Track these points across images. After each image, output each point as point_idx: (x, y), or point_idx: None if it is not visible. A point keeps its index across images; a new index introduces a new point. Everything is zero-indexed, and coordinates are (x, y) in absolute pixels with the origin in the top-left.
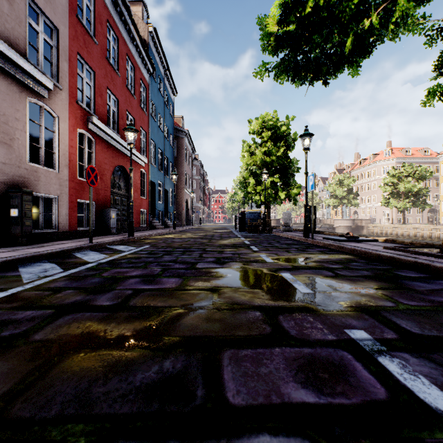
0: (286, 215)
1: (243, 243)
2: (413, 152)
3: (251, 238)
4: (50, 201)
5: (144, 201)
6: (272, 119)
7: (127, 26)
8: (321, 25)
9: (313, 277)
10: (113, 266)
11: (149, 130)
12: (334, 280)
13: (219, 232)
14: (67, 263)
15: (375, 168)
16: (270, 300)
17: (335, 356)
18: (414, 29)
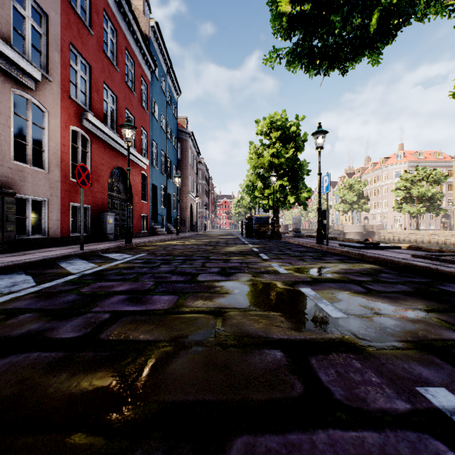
0: (297, 220)
1: (251, 250)
2: (426, 156)
3: (259, 245)
4: (39, 204)
5: (145, 205)
6: (281, 119)
7: (127, 18)
8: (341, 3)
9: (341, 293)
10: (98, 279)
11: (150, 130)
12: (369, 298)
13: (224, 238)
14: (45, 274)
15: (386, 172)
16: (293, 329)
17: (425, 453)
18: (443, 11)
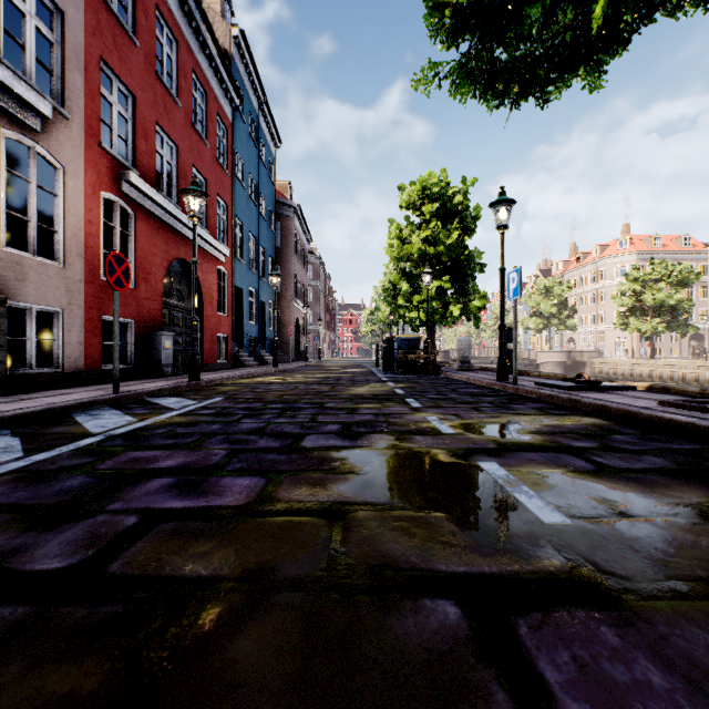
0: (464, 344)
1: (392, 392)
2: (665, 242)
3: (405, 383)
4: (49, 317)
5: (224, 319)
6: (438, 183)
7: (194, 22)
8: None
9: (552, 473)
10: (133, 445)
11: (232, 201)
12: (602, 483)
13: (349, 372)
14: (45, 436)
15: (603, 268)
16: (476, 550)
17: None
18: (707, 1)
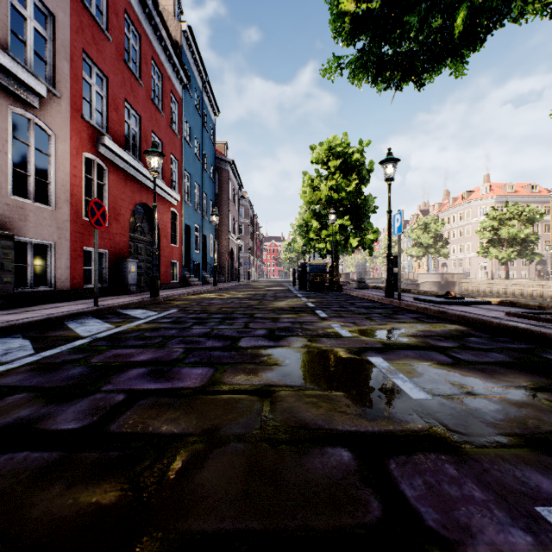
0: (361, 268)
1: (305, 305)
2: (517, 189)
3: (315, 298)
4: (44, 248)
5: (175, 249)
6: (341, 144)
7: (153, 21)
8: None
9: (421, 364)
10: (114, 345)
11: (182, 158)
12: (457, 372)
13: (272, 290)
14: (48, 338)
15: (469, 209)
16: (363, 416)
17: None
18: (544, 10)
